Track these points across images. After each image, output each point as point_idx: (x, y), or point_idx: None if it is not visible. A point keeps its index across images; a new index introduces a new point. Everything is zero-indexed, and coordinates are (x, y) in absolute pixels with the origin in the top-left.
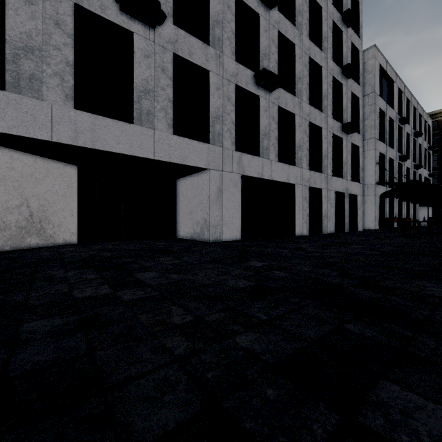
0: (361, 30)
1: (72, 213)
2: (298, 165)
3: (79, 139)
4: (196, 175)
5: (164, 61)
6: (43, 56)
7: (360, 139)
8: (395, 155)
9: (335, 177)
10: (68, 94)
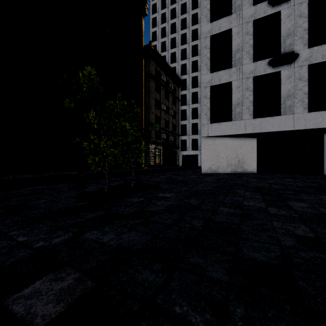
0: None
1: (254, 159)
2: None
3: (255, 130)
4: None
5: (301, 74)
6: (242, 104)
7: None
8: None
9: None
10: (250, 114)
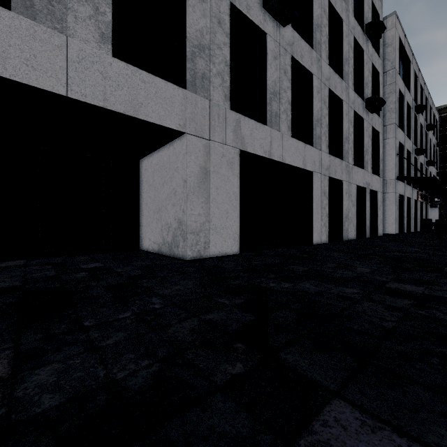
0: None
1: None
2: (315, 145)
3: None
4: (166, 148)
5: None
6: None
7: (380, 124)
8: (411, 148)
9: (357, 167)
10: None
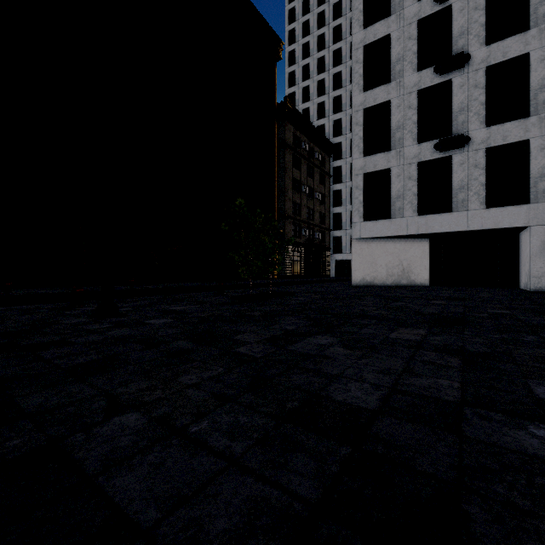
0: None
1: (425, 268)
2: None
3: (419, 230)
4: (525, 231)
5: (477, 159)
6: (404, 197)
7: None
8: None
9: None
10: (414, 210)
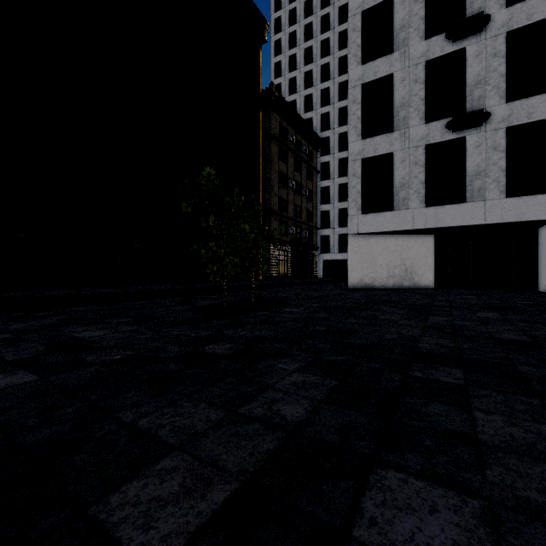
0: None
1: (430, 268)
2: None
3: (427, 224)
4: None
5: (496, 141)
6: (409, 185)
7: None
8: None
9: None
10: (421, 200)
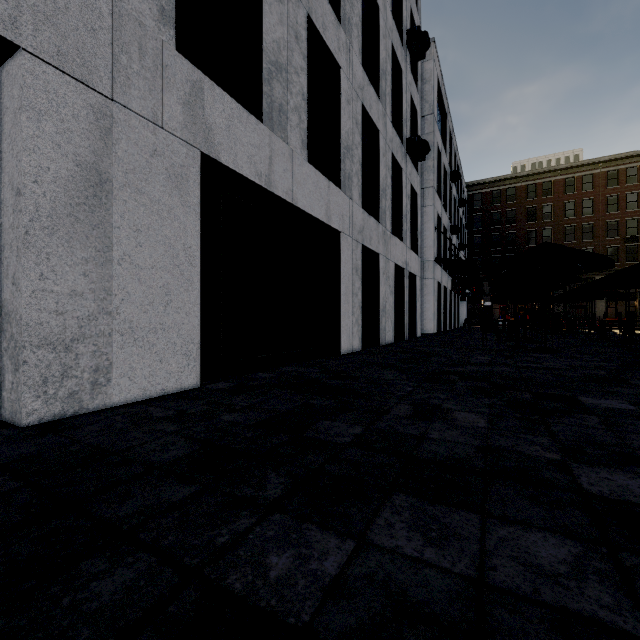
0: (419, 1)
1: None
2: (345, 189)
3: None
4: None
5: None
6: None
7: (419, 184)
8: (447, 224)
9: (395, 238)
10: None
